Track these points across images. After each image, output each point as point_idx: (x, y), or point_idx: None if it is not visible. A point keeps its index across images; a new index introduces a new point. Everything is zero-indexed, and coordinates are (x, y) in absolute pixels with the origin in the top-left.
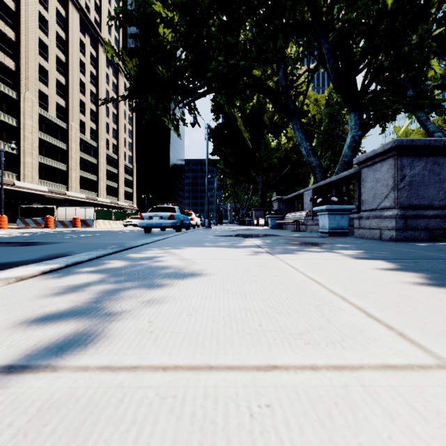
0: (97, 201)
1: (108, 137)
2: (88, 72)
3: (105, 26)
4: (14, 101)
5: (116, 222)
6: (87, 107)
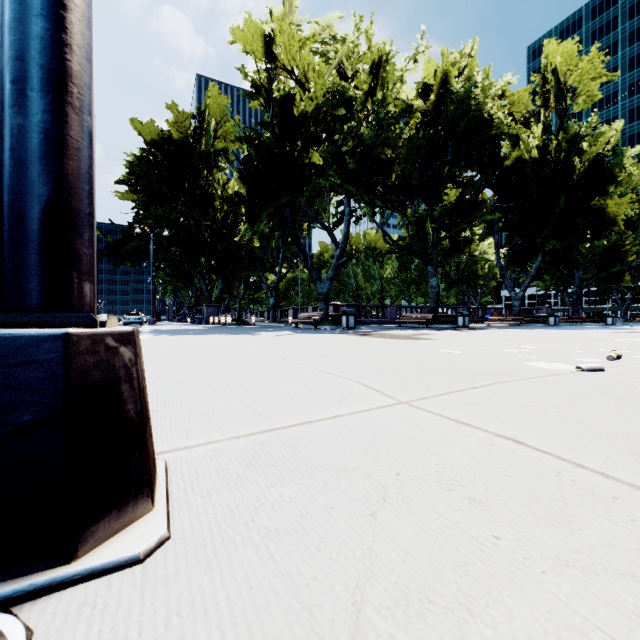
0: None
1: None
2: None
3: None
4: None
5: None
6: None
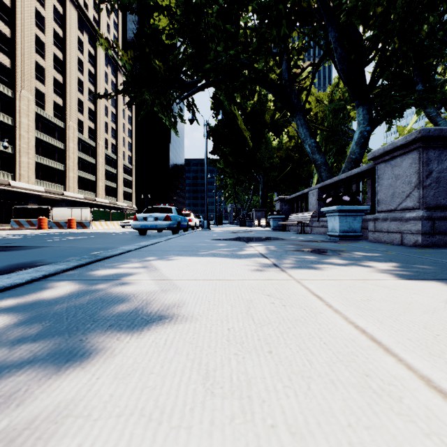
0: (95, 201)
1: (107, 137)
2: (86, 71)
3: (104, 24)
4: (9, 99)
5: (114, 223)
6: (85, 106)
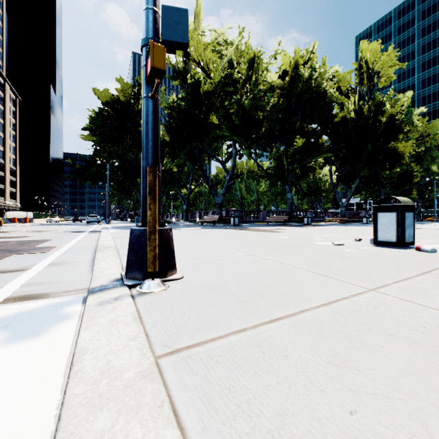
0: None
1: None
2: None
3: None
4: None
5: (40, 220)
6: None
